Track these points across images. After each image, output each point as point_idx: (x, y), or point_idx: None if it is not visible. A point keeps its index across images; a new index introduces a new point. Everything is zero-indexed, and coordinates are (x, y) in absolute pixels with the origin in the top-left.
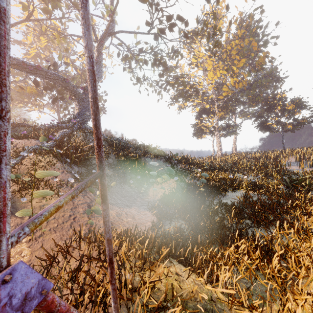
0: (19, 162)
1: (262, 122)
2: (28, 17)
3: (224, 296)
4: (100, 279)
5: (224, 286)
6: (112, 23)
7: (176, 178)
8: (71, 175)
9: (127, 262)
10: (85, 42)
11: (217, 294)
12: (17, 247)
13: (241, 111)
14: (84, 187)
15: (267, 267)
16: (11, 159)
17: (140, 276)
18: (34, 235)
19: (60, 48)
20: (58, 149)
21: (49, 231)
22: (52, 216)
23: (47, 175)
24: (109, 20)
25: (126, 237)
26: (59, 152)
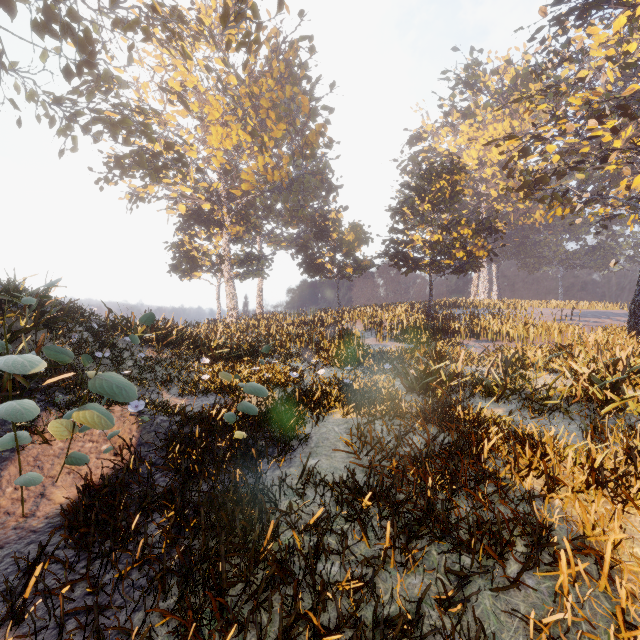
0: None
1: (309, 256)
2: None
3: None
4: None
5: None
6: None
7: (137, 406)
8: None
9: None
10: None
11: None
12: None
13: (271, 233)
14: None
15: None
16: None
17: None
18: None
19: None
20: None
21: None
22: None
23: None
24: None
25: None
26: None
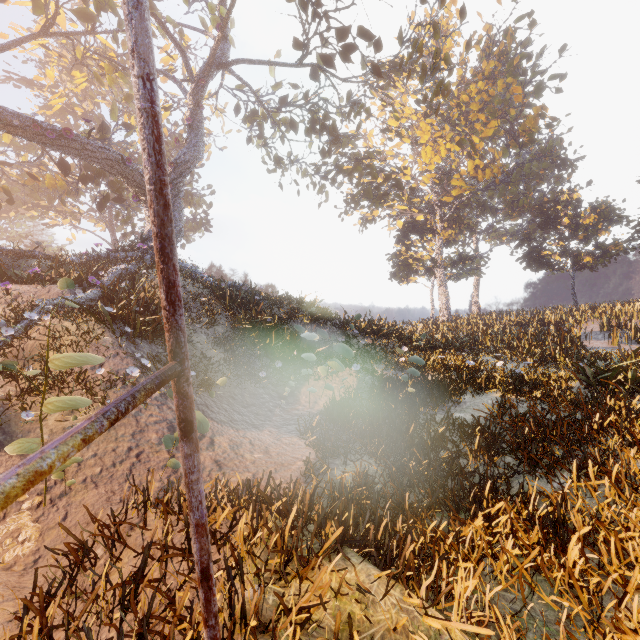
0: (21, 333)
1: (532, 249)
2: (46, 27)
3: (465, 636)
4: (188, 600)
5: (465, 611)
6: (223, 44)
7: (356, 367)
8: (134, 361)
9: (250, 559)
10: (132, 38)
11: (451, 633)
12: (10, 520)
13: (490, 228)
14: (127, 407)
15: (557, 565)
16: (2, 328)
17: (277, 596)
18: (49, 494)
19: (116, 96)
20: (107, 305)
21: (83, 484)
22: (90, 450)
23: (74, 364)
24: (217, 37)
25: (248, 501)
26: (110, 313)
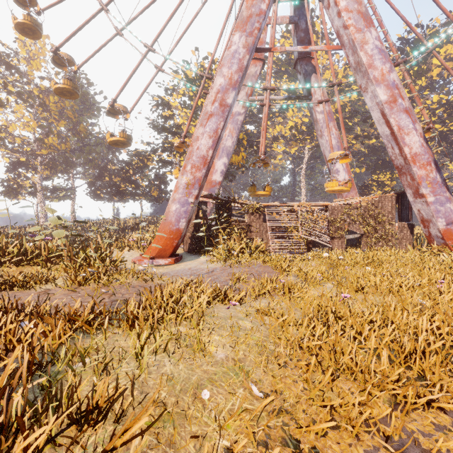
0: None
1: (94, 189)
2: None
3: None
4: None
5: None
6: None
7: None
8: None
9: None
10: None
11: None
12: None
13: (86, 172)
14: None
15: None
16: None
17: None
18: None
19: None
20: None
21: None
22: None
23: None
24: None
25: None
26: None
